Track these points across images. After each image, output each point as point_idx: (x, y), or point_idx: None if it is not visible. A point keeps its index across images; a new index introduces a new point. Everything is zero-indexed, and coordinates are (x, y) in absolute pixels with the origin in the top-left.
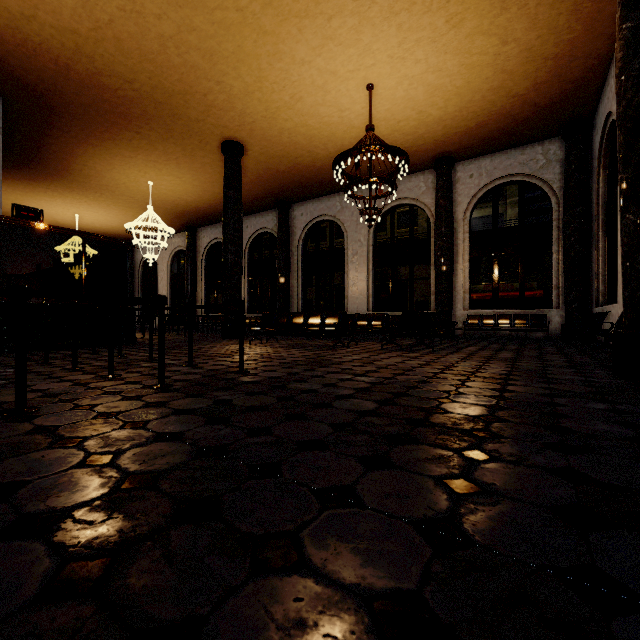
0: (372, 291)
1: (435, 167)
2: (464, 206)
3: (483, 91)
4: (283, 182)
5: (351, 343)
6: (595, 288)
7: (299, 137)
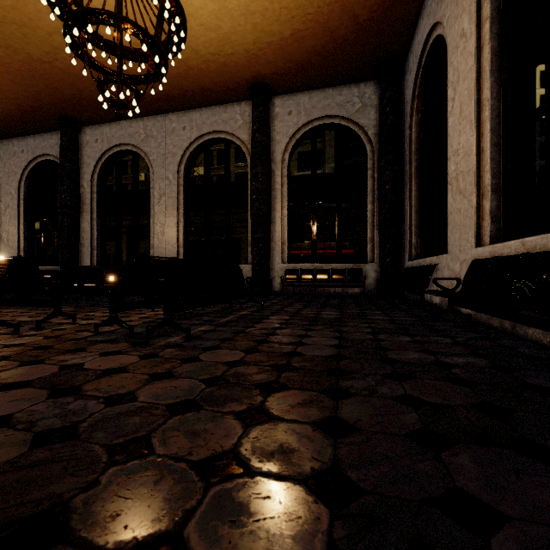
0: (183, 240)
1: (251, 94)
2: (283, 146)
3: None
4: (51, 82)
5: (91, 314)
6: (408, 241)
7: None
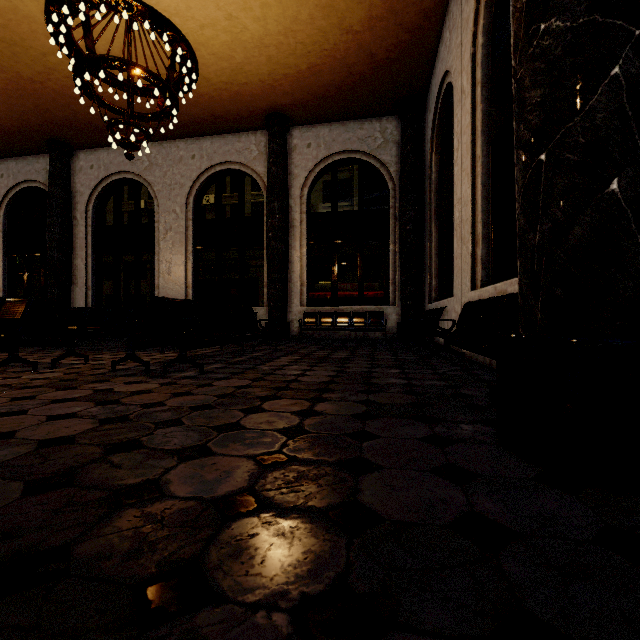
0: (192, 280)
1: (267, 125)
2: (301, 181)
3: (310, 6)
4: (41, 103)
5: (99, 356)
6: (428, 283)
7: (29, 4)
